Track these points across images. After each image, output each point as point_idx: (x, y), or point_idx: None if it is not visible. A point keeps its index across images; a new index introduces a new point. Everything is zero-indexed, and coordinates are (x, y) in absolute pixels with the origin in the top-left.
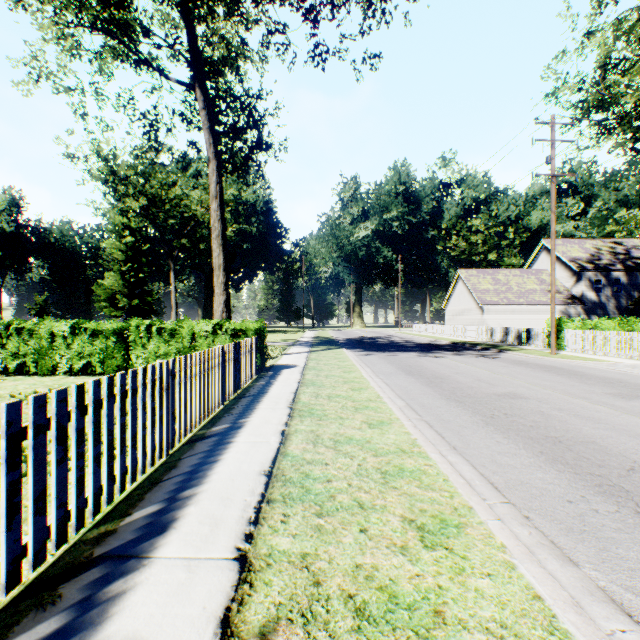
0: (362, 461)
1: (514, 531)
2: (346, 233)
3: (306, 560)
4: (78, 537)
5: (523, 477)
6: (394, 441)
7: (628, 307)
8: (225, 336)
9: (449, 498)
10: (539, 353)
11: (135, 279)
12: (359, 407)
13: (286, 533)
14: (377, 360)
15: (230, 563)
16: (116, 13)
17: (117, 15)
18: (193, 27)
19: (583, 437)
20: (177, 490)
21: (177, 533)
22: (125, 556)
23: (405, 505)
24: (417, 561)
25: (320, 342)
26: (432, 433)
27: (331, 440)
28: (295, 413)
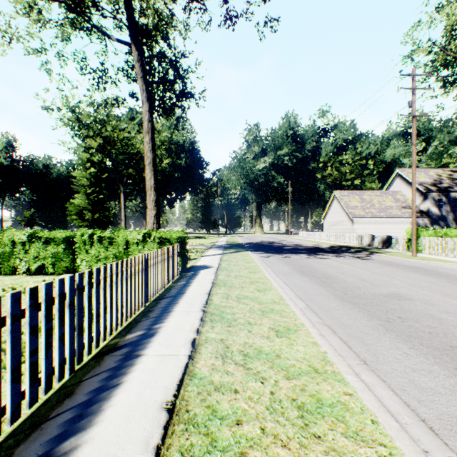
0: (274, 387)
1: None
2: (250, 165)
3: None
4: None
5: (455, 410)
6: (304, 355)
7: None
8: (153, 243)
9: None
10: (402, 255)
11: (97, 199)
12: (265, 310)
13: None
14: (275, 261)
15: None
16: None
17: None
18: None
19: None
20: (58, 438)
21: None
22: None
23: None
24: None
25: (231, 246)
26: (337, 341)
27: (240, 353)
28: (207, 317)
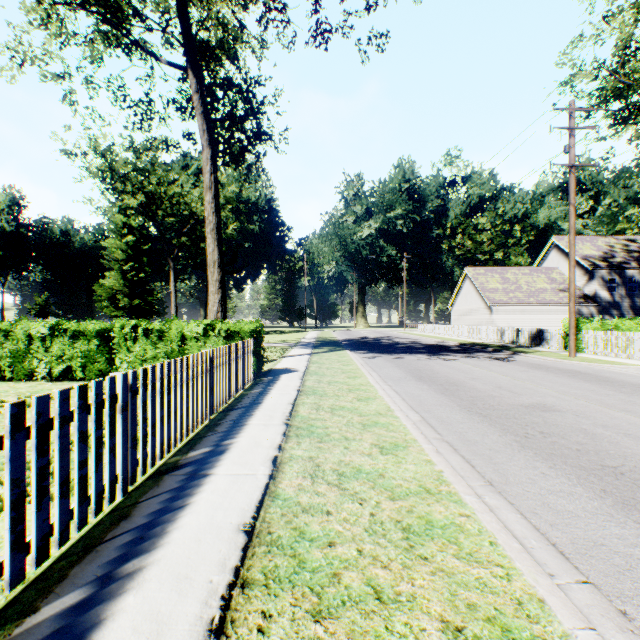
0: (375, 508)
1: None
2: (349, 232)
3: None
4: None
5: (594, 534)
6: (414, 474)
7: None
8: (218, 338)
9: (506, 580)
10: (557, 356)
11: (136, 279)
12: (367, 423)
13: None
14: (383, 363)
15: None
16: None
17: None
18: (184, 2)
19: None
20: (118, 560)
21: None
22: None
23: (443, 595)
24: None
25: (323, 343)
26: (458, 460)
27: (334, 473)
28: (291, 431)
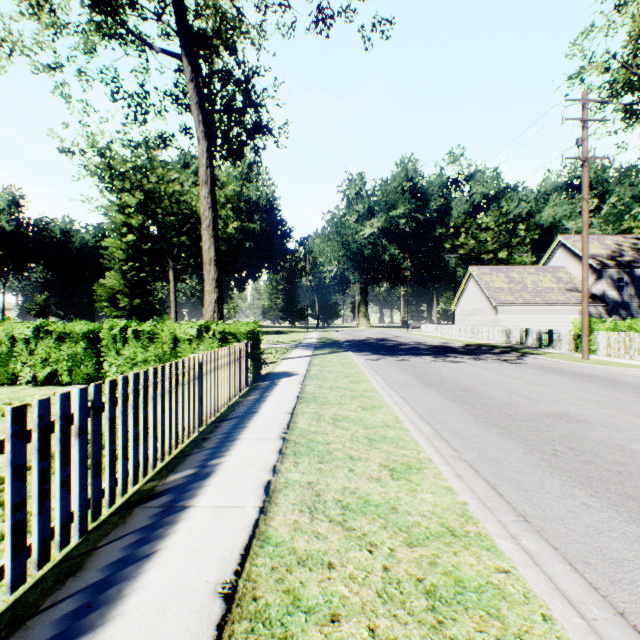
0: (389, 559)
1: None
2: (351, 231)
3: None
4: None
5: None
6: (433, 508)
7: None
8: (212, 340)
9: None
10: (568, 358)
11: (136, 278)
12: (374, 438)
13: None
14: (388, 366)
15: None
16: None
17: None
18: None
19: None
20: None
21: None
22: None
23: None
24: None
25: (324, 344)
26: (482, 485)
27: (337, 505)
28: (288, 448)
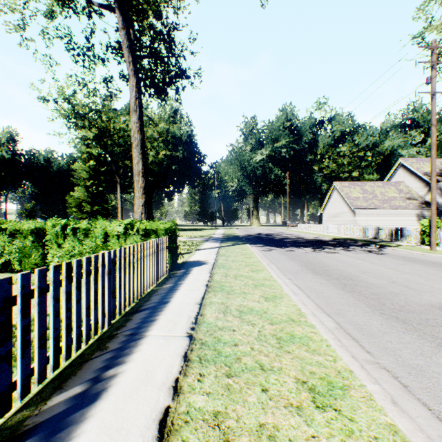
0: None
1: None
2: (247, 157)
3: None
4: None
5: None
6: None
7: None
8: (136, 236)
9: None
10: (419, 249)
11: (96, 191)
12: (282, 337)
13: None
14: (279, 256)
15: None
16: None
17: None
18: None
19: None
20: None
21: None
22: None
23: None
24: None
25: (228, 238)
26: (423, 413)
27: None
28: (194, 352)
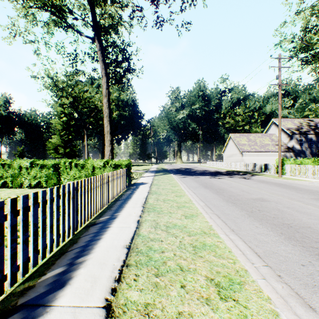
0: (182, 239)
1: (273, 285)
2: (173, 116)
3: (147, 309)
4: (12, 289)
5: (273, 249)
6: (199, 226)
7: (316, 153)
8: (110, 168)
9: (233, 264)
10: (272, 176)
11: (67, 139)
12: (180, 206)
13: (136, 288)
14: (189, 180)
15: (100, 310)
16: (55, 2)
17: (55, 3)
18: (94, 8)
19: (303, 224)
20: (75, 258)
21: (71, 288)
22: (36, 305)
23: (207, 268)
24: (216, 310)
25: (160, 170)
26: (220, 221)
27: (164, 226)
28: (145, 210)
